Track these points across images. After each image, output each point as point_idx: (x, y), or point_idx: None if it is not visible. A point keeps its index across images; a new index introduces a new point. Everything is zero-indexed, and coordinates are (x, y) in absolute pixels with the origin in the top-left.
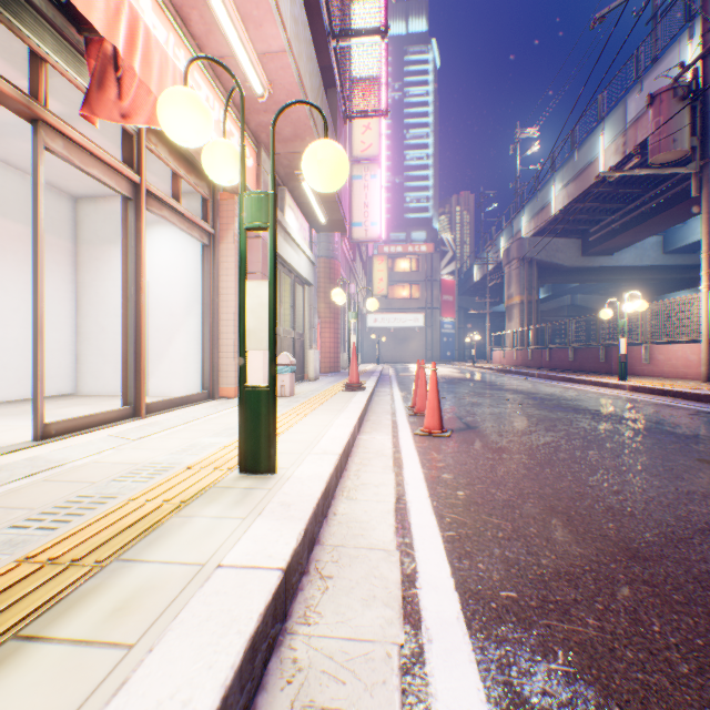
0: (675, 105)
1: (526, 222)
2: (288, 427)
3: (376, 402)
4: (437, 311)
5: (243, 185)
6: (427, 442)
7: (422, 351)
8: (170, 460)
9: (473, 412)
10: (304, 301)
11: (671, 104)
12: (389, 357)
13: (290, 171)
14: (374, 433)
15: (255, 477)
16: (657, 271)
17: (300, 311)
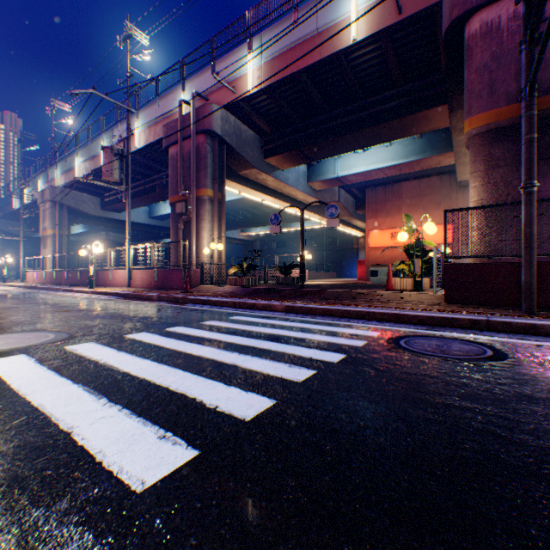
0: (114, 157)
1: (60, 175)
2: None
3: None
4: None
5: None
6: None
7: None
8: None
9: None
10: None
11: (112, 156)
12: None
13: None
14: None
15: None
16: (148, 227)
17: None
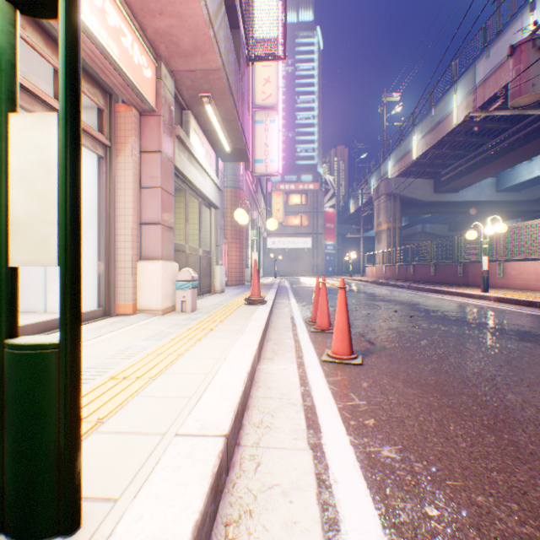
0: (533, 54)
1: (392, 166)
2: (169, 364)
3: (276, 315)
4: (322, 235)
5: None
6: (339, 373)
7: (310, 267)
8: None
9: (371, 326)
10: (211, 222)
11: (531, 54)
12: (285, 272)
13: (193, 93)
14: (276, 359)
15: None
16: (491, 205)
17: (207, 231)
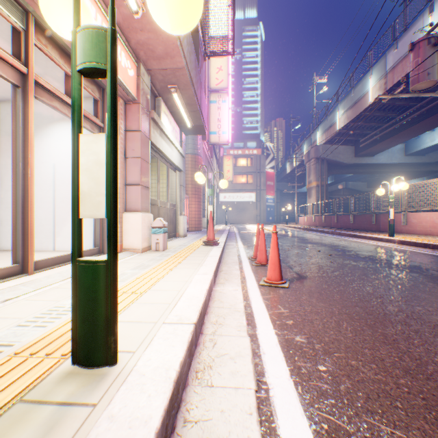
0: (429, 50)
1: (320, 135)
2: (152, 284)
3: (227, 253)
4: (263, 191)
5: (76, 20)
6: (272, 293)
7: (254, 216)
8: (5, 339)
9: (299, 262)
10: (176, 182)
11: (426, 49)
12: (234, 220)
13: (164, 85)
14: (227, 284)
15: (86, 374)
16: (400, 166)
17: (173, 189)
